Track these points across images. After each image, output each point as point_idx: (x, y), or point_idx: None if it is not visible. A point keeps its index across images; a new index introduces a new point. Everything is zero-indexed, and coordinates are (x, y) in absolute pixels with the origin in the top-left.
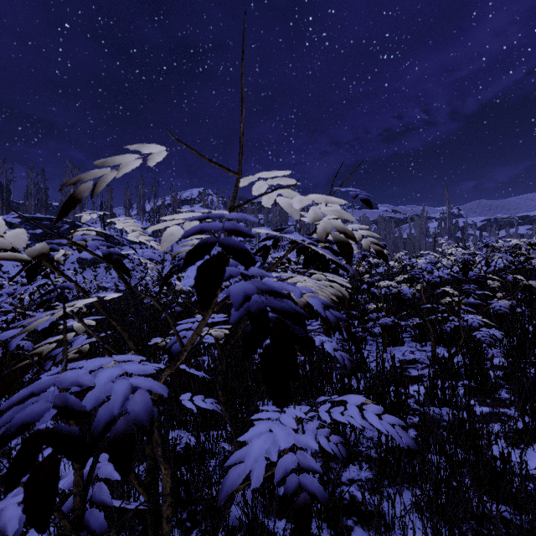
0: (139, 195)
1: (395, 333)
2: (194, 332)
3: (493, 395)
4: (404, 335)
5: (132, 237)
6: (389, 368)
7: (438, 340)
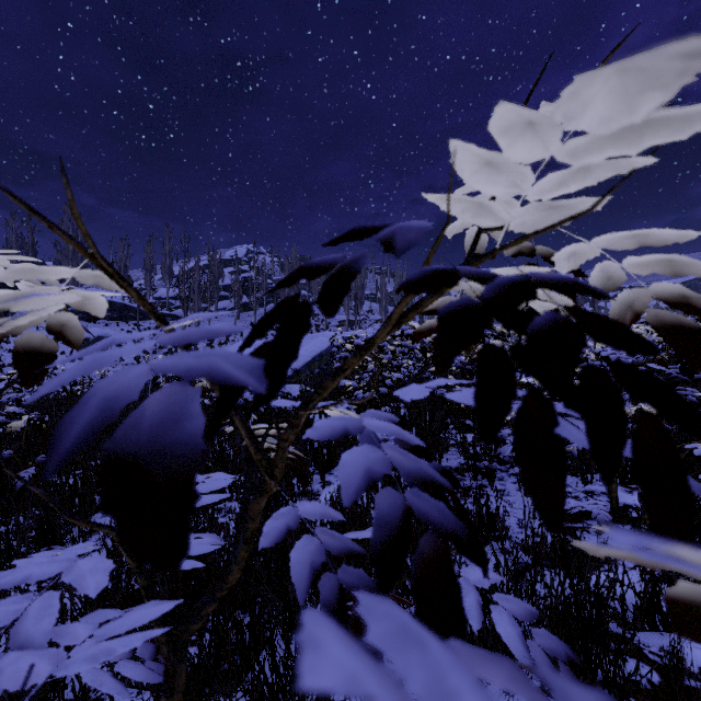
0: (164, 252)
1: None
2: None
3: None
4: None
5: None
6: (551, 537)
7: None
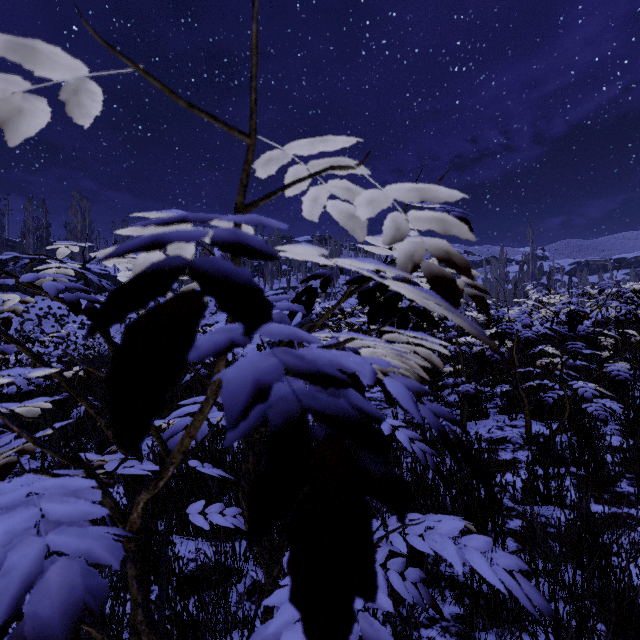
0: None
1: (477, 403)
2: (185, 434)
3: (613, 489)
4: (487, 405)
5: (125, 278)
6: (474, 450)
7: (532, 412)
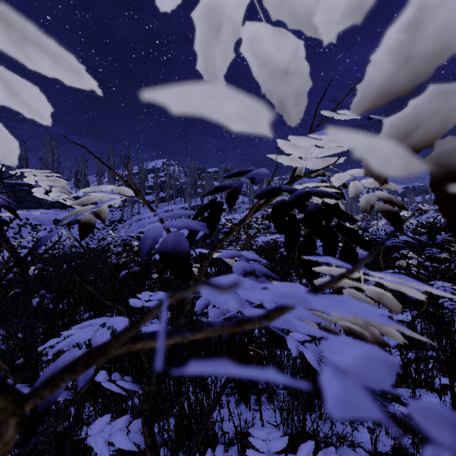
0: (110, 164)
1: None
2: None
3: None
4: None
5: (42, 194)
6: None
7: None
